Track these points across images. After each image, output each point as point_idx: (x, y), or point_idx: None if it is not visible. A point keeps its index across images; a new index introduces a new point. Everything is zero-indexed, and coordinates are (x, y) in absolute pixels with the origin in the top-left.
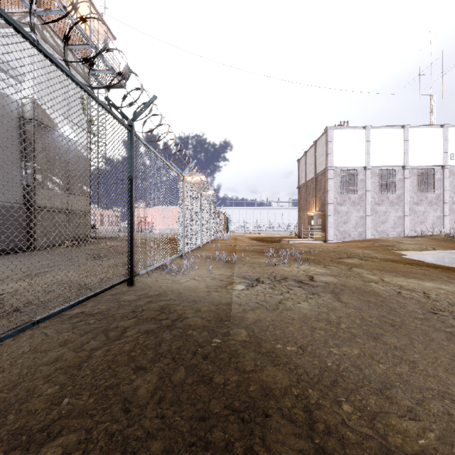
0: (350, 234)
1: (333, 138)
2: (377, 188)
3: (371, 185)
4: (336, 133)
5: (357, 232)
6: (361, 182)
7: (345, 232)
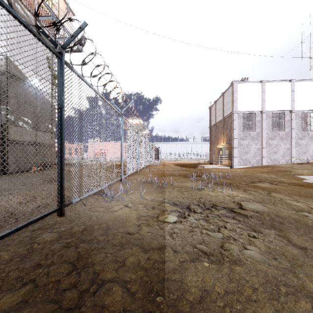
0: (250, 161)
1: (237, 90)
2: (270, 127)
3: (266, 125)
4: (240, 86)
5: (255, 160)
6: (258, 122)
7: (246, 160)
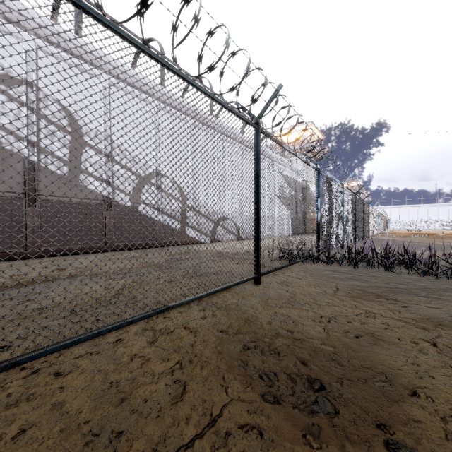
0: None
1: None
2: None
3: None
4: None
5: None
6: None
7: None
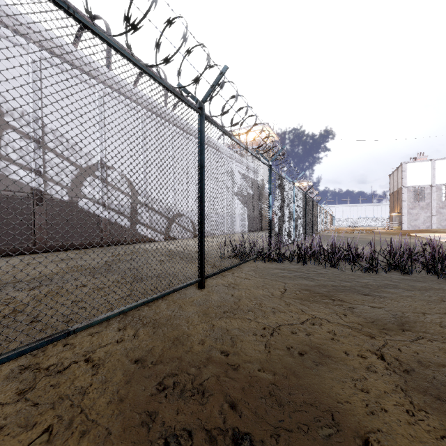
0: (419, 227)
1: (406, 169)
2: (441, 198)
3: (436, 196)
4: (408, 165)
5: (424, 226)
6: (428, 194)
7: (415, 226)
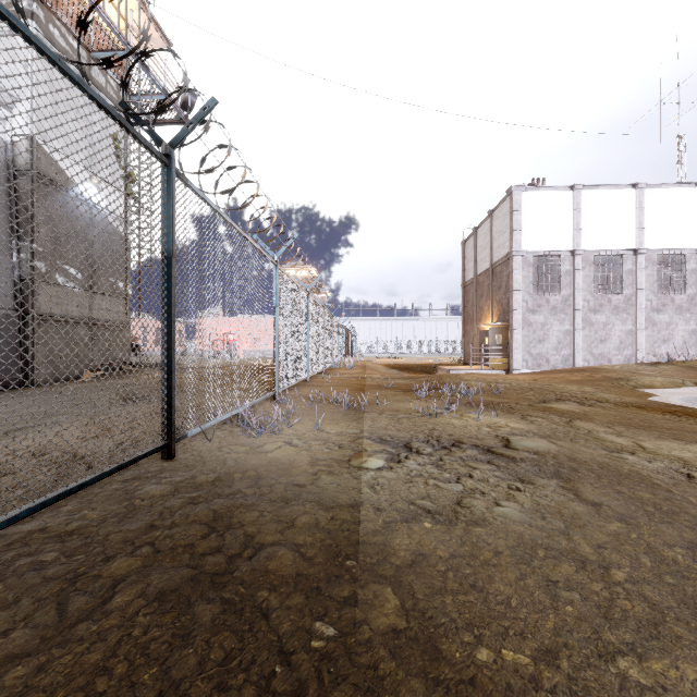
0: (549, 359)
1: (521, 206)
2: (592, 286)
3: (583, 281)
4: (526, 196)
5: (560, 355)
6: (567, 275)
7: (540, 357)
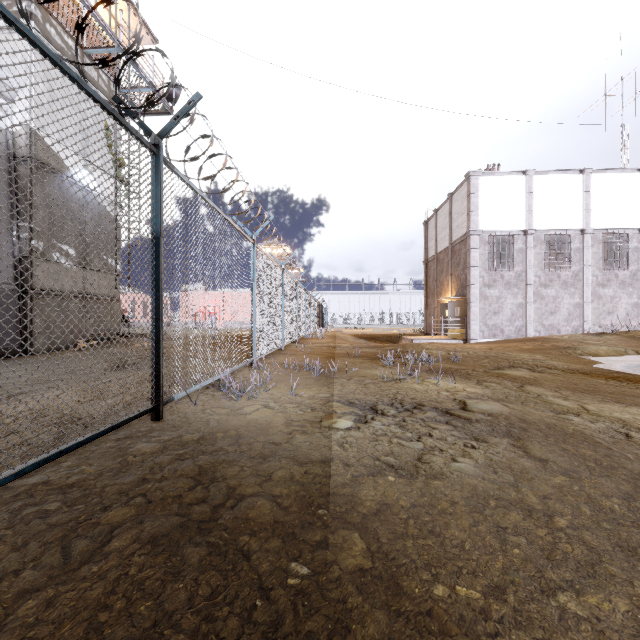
0: (504, 329)
1: (477, 189)
2: (543, 262)
3: (534, 258)
4: (483, 181)
5: (513, 326)
6: (519, 253)
7: (495, 327)
